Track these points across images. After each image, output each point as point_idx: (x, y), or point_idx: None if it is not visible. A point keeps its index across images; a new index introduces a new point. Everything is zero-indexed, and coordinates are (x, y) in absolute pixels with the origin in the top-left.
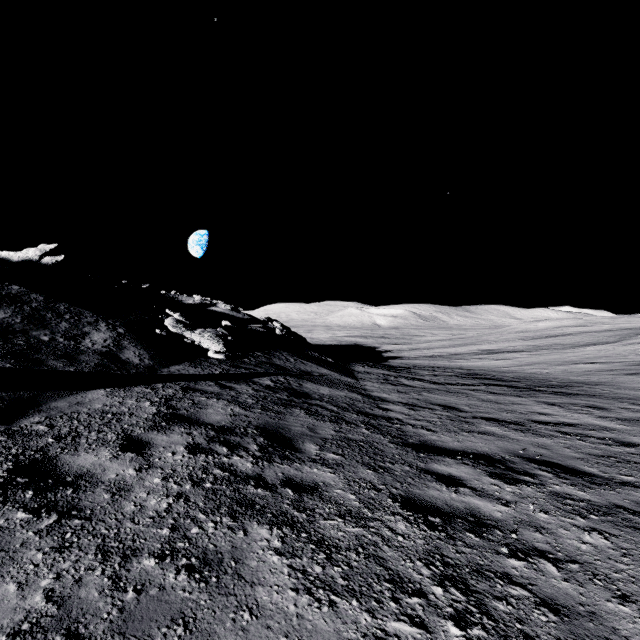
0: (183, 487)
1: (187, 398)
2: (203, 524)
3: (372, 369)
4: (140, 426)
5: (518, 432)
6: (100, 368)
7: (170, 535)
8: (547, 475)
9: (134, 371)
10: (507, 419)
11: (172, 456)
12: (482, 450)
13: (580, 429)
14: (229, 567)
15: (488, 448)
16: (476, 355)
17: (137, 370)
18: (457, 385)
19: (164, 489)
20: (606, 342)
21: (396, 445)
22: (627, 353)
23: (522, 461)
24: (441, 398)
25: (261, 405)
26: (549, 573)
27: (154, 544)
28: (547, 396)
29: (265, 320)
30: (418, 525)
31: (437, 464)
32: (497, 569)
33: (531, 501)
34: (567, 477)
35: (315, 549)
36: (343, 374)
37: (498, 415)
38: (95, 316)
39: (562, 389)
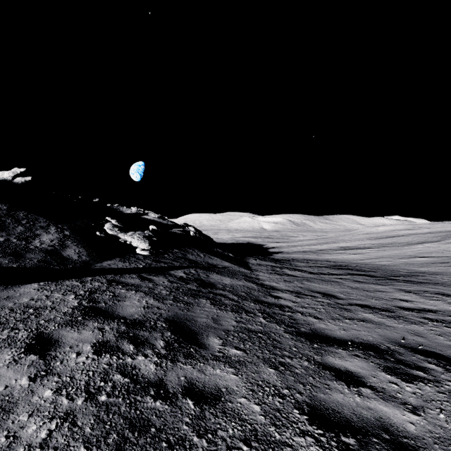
0: (74, 402)
1: (109, 291)
2: None
3: (262, 262)
4: (56, 321)
5: (391, 319)
6: (41, 264)
7: None
8: (437, 369)
9: (71, 266)
10: (377, 306)
11: (75, 358)
12: (367, 339)
13: (441, 315)
14: None
15: (372, 337)
16: (337, 251)
17: (74, 265)
18: (328, 275)
19: (51, 407)
20: (432, 241)
21: (291, 335)
22: (450, 249)
23: (407, 352)
24: (319, 286)
25: (173, 296)
26: None
27: None
28: (401, 284)
29: (183, 225)
30: None
31: (332, 357)
32: None
33: (437, 406)
34: None
35: None
36: (241, 266)
37: (369, 302)
38: (48, 221)
39: (411, 278)
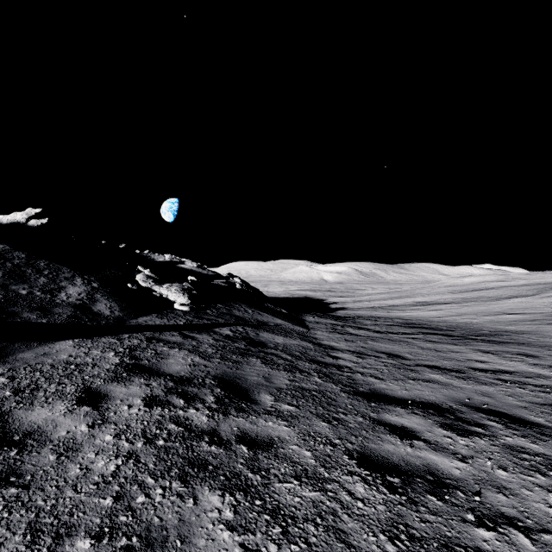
0: (135, 445)
1: (150, 348)
2: (151, 491)
3: (321, 319)
4: (101, 377)
5: (460, 380)
6: (72, 320)
7: (113, 506)
8: (497, 426)
9: (104, 322)
10: (448, 367)
11: (128, 410)
12: (430, 399)
13: (517, 376)
14: (174, 548)
15: (435, 397)
16: (411, 306)
17: (107, 321)
18: (398, 334)
19: (114, 448)
20: (526, 295)
21: (348, 394)
22: (546, 305)
23: (470, 410)
24: (385, 346)
25: (220, 354)
26: (523, 547)
27: (93, 519)
28: (480, 344)
29: (227, 276)
30: (377, 487)
31: (389, 414)
32: (467, 543)
33: (487, 456)
34: (516, 428)
35: (270, 521)
36: (296, 324)
37: (439, 363)
38: (72, 272)
39: (493, 338)
